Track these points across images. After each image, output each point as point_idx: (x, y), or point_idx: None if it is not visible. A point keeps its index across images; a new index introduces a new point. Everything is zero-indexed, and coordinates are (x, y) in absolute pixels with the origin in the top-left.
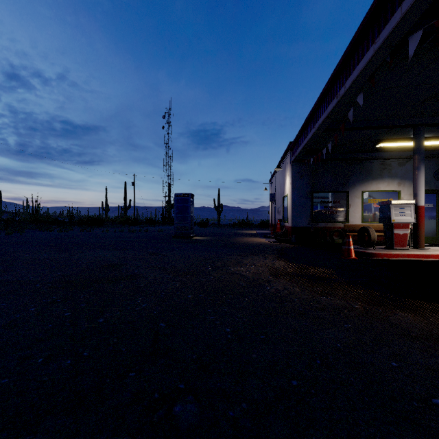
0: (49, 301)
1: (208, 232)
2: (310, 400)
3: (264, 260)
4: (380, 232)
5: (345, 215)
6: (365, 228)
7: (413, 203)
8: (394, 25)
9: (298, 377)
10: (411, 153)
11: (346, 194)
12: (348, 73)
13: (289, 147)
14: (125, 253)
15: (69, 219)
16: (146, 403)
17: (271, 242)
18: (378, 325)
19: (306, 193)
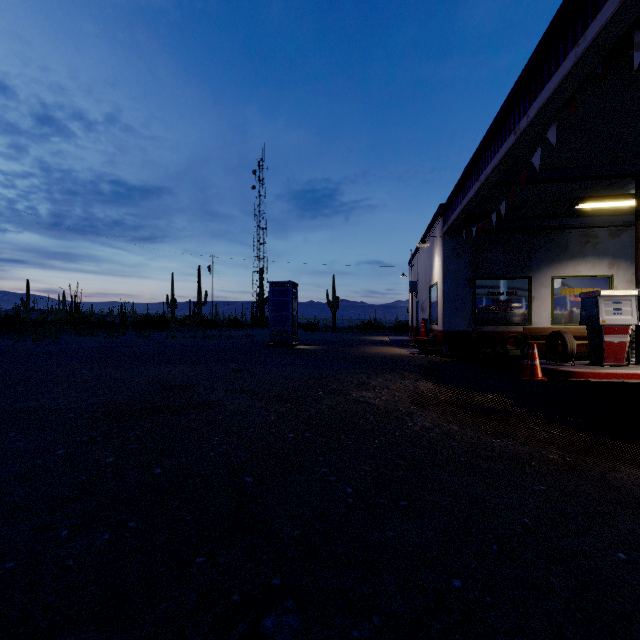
0: (84, 440)
1: (317, 338)
2: (485, 616)
3: (402, 381)
4: (580, 339)
5: (525, 314)
6: (558, 334)
7: (635, 294)
8: (611, 14)
9: (463, 574)
10: (629, 218)
11: (526, 281)
12: (533, 95)
13: (440, 212)
14: (197, 369)
15: (121, 319)
16: (220, 610)
17: (411, 354)
18: (589, 488)
19: (466, 281)
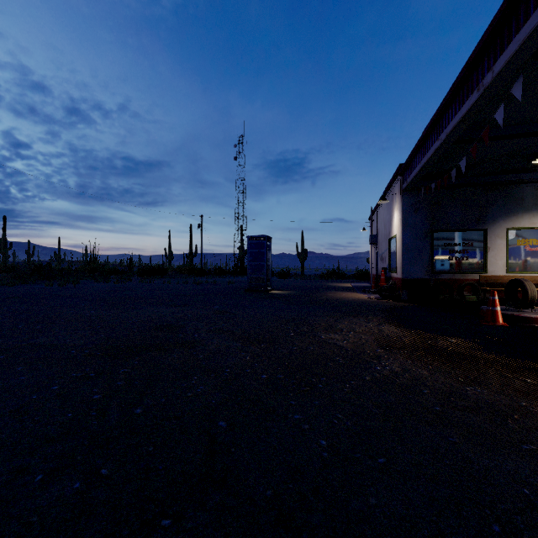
0: (79, 375)
1: (289, 284)
2: None
3: (367, 324)
4: (535, 286)
5: (481, 263)
6: (518, 281)
7: None
8: None
9: None
10: None
11: (482, 233)
12: (499, 50)
13: (399, 172)
14: (185, 310)
15: (129, 268)
16: None
17: (373, 299)
18: None
19: (423, 233)
